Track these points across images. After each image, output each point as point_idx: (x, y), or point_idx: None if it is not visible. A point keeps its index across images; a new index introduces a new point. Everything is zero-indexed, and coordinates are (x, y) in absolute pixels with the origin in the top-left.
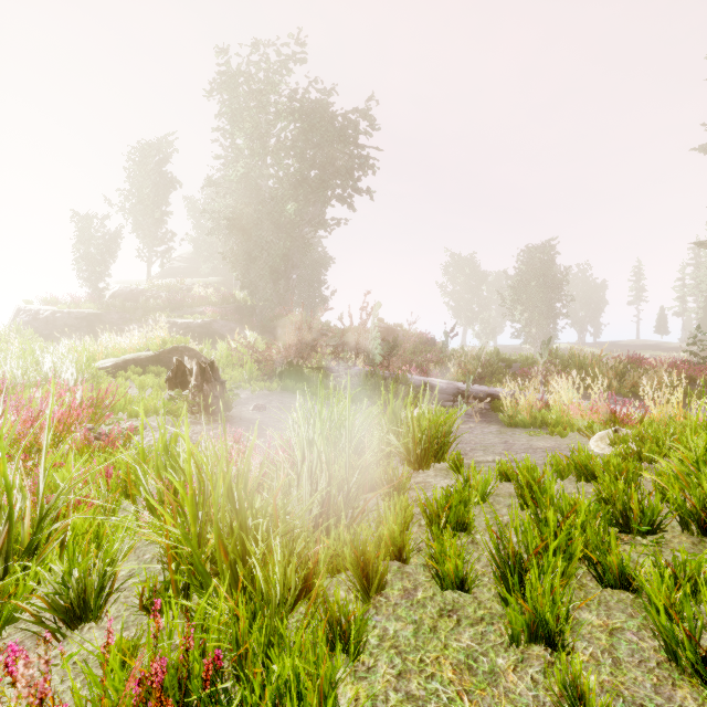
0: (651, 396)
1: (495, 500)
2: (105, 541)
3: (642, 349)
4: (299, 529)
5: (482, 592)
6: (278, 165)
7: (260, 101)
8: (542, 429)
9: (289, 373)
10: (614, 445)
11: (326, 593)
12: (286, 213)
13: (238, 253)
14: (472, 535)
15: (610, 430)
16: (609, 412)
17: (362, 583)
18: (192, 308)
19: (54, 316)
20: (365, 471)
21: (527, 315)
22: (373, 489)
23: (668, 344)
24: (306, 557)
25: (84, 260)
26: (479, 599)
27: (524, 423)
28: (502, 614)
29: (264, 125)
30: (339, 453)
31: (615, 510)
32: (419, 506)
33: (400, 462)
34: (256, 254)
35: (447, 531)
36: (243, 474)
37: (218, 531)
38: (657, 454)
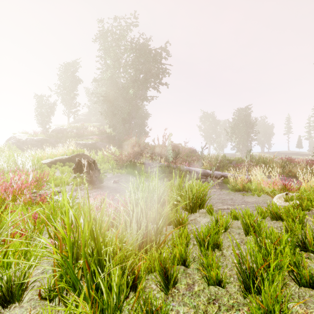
0: (302, 177)
1: (231, 230)
2: (29, 255)
3: (290, 155)
4: (130, 252)
5: (230, 287)
6: (126, 72)
7: (117, 43)
8: (248, 192)
9: (130, 166)
10: (286, 201)
11: (144, 293)
12: (129, 94)
13: (107, 112)
14: (223, 254)
15: (283, 193)
16: (282, 185)
17: (165, 281)
18: (87, 136)
19: (26, 140)
20: (165, 218)
21: (238, 139)
22: (169, 224)
23: (302, 152)
24: (134, 267)
25: (40, 115)
26: (230, 292)
27: (239, 189)
28: (243, 303)
29: (119, 54)
30: (152, 204)
31: (297, 239)
32: (193, 235)
33: (182, 209)
34: (116, 112)
35: (209, 250)
36: (99, 222)
37: (84, 255)
38: (310, 206)
